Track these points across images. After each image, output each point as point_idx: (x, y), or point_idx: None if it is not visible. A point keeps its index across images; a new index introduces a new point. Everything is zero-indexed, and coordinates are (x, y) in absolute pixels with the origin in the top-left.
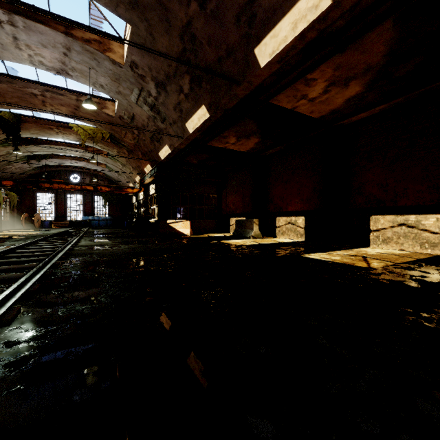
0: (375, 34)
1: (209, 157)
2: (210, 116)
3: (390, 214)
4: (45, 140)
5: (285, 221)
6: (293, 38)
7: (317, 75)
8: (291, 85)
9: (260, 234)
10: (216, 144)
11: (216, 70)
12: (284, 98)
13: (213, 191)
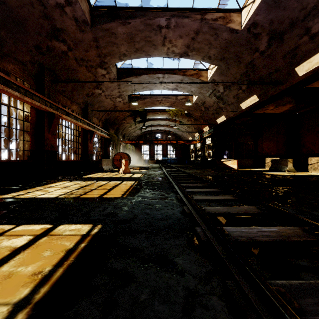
0: None
1: (250, 118)
2: (259, 100)
3: None
4: (151, 118)
5: (317, 160)
6: None
7: None
8: None
9: (294, 169)
10: (258, 111)
11: (266, 78)
12: (316, 83)
13: (251, 140)
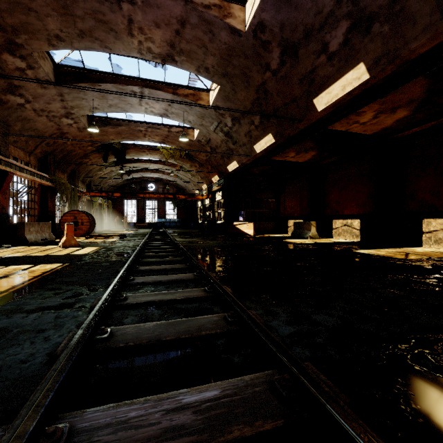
0: (410, 83)
1: (269, 167)
2: (275, 141)
3: (441, 218)
4: (136, 159)
5: (341, 223)
6: (342, 95)
7: (366, 109)
8: (343, 118)
9: (317, 235)
10: (277, 158)
11: (282, 111)
12: (338, 125)
13: (272, 196)
